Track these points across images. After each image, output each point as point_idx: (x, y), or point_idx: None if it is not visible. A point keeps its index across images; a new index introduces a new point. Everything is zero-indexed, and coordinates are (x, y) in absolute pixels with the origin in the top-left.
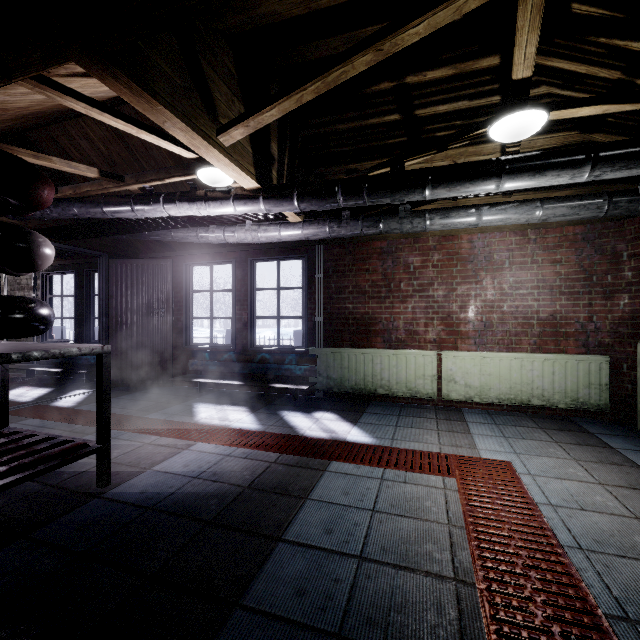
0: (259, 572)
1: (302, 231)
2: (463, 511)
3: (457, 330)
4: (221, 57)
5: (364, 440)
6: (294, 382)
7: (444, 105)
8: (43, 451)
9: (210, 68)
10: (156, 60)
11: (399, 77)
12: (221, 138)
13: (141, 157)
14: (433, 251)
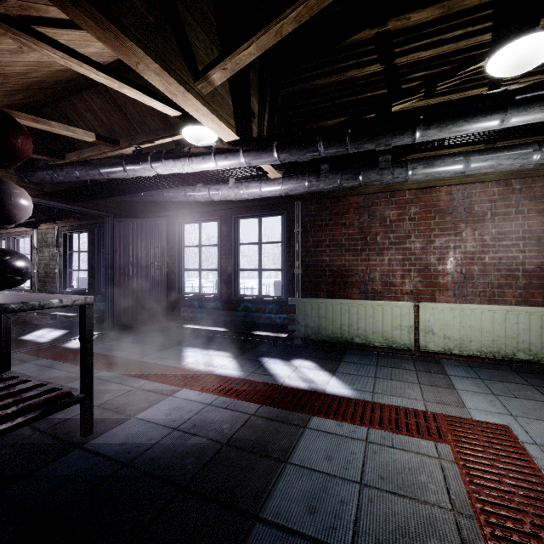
0: None
1: (281, 186)
2: (467, 492)
3: (435, 282)
4: (199, 3)
5: (344, 392)
6: (274, 330)
7: (428, 50)
8: (31, 399)
9: (187, 12)
10: None
11: (381, 23)
12: (199, 85)
13: (137, 125)
14: (410, 204)
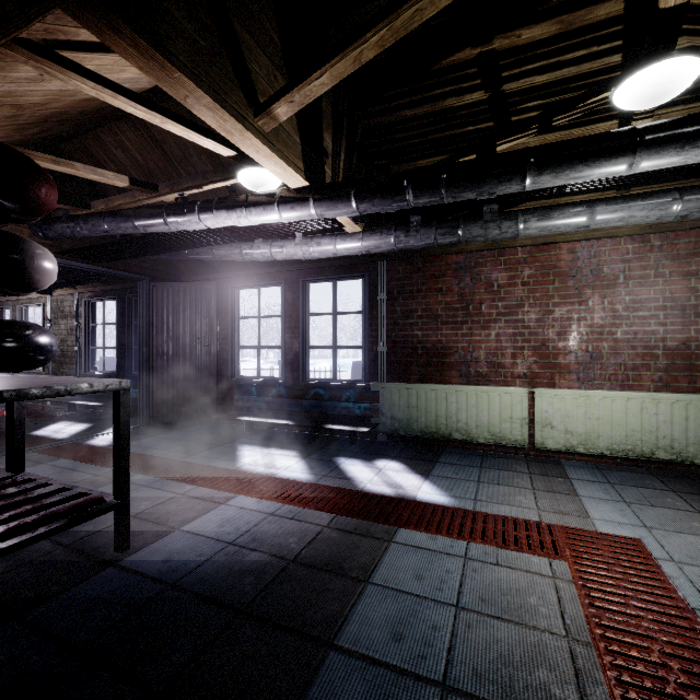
0: (301, 699)
1: (362, 243)
2: (585, 616)
3: (554, 362)
4: (260, 20)
5: (439, 500)
6: (352, 423)
7: (543, 74)
8: (53, 506)
9: (245, 32)
10: (171, 11)
11: (484, 41)
12: (259, 121)
13: (180, 165)
14: (523, 265)
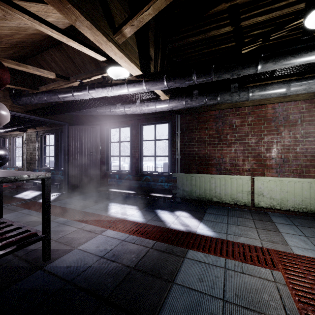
0: None
1: (168, 104)
2: (298, 308)
3: (264, 163)
4: None
5: (208, 233)
6: (164, 192)
7: (262, 16)
8: (11, 237)
9: None
10: None
11: None
12: (116, 37)
13: (81, 69)
14: (248, 115)
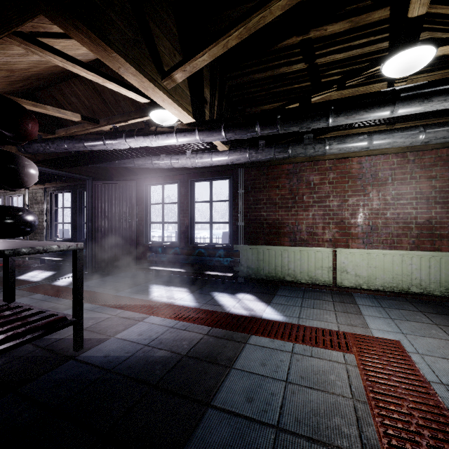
0: (191, 437)
1: (228, 157)
2: (364, 386)
3: (348, 232)
4: (165, 19)
5: (276, 318)
6: (222, 270)
7: (341, 53)
8: (34, 322)
9: (156, 27)
10: (111, 16)
11: (304, 33)
12: (164, 82)
13: (113, 107)
14: (329, 171)
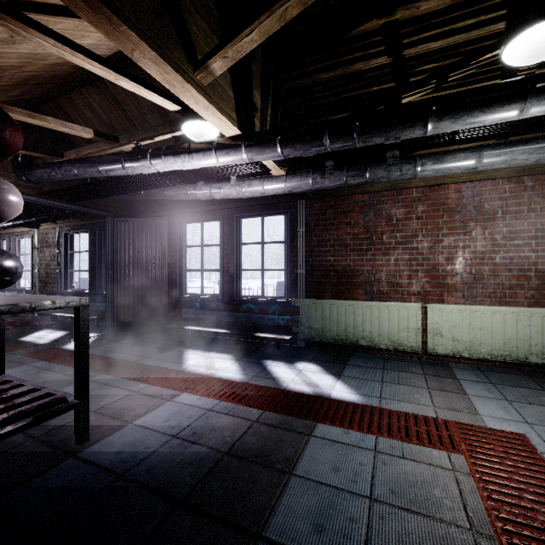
0: None
1: (285, 184)
2: (486, 508)
3: (443, 282)
4: None
5: (350, 397)
6: (277, 331)
7: (438, 41)
8: (23, 405)
9: None
10: None
11: (389, 13)
12: (198, 75)
13: (137, 122)
14: (417, 202)
